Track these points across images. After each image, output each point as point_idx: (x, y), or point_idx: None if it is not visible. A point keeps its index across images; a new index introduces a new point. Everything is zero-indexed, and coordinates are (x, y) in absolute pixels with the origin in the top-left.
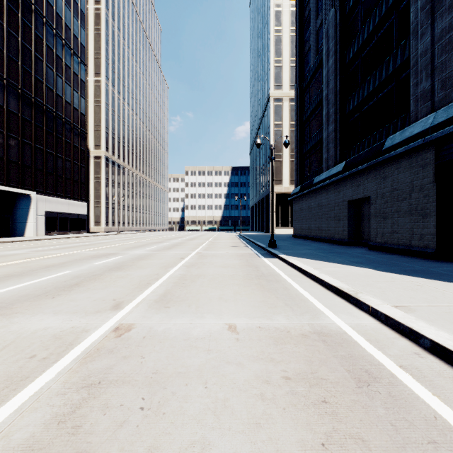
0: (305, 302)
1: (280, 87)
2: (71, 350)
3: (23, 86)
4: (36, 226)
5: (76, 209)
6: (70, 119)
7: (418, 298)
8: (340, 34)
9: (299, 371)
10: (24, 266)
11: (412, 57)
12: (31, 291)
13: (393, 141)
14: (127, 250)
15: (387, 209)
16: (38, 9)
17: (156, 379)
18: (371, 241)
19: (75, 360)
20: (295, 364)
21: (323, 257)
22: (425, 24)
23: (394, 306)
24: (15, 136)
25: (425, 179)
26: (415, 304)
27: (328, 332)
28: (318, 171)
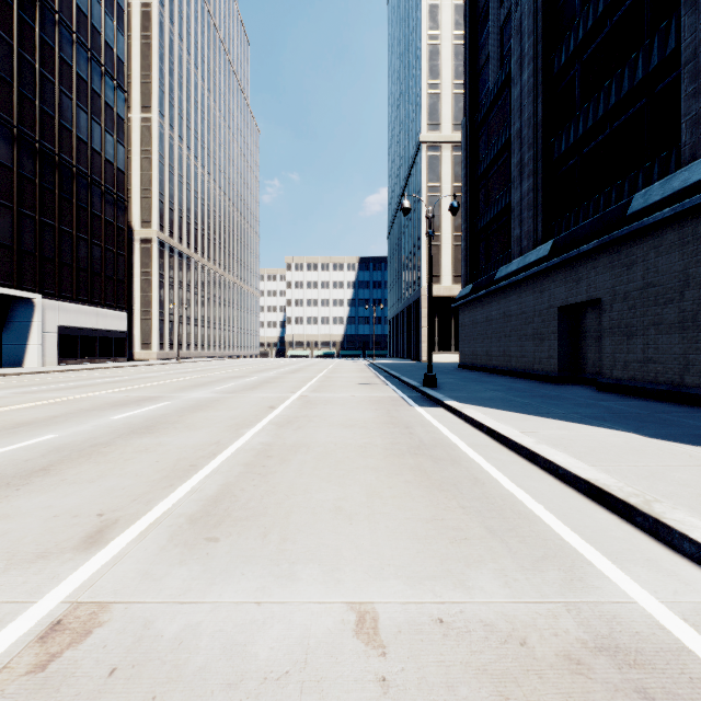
0: (530, 523)
1: (437, 127)
2: None
3: (20, 123)
4: (43, 349)
5: (110, 322)
6: (100, 179)
7: None
8: (542, 25)
9: None
10: None
11: (684, 47)
12: None
13: (647, 200)
14: (181, 391)
15: (634, 319)
16: None
17: None
18: (602, 376)
19: None
20: None
21: (527, 406)
22: None
23: None
24: (6, 204)
25: None
26: None
27: (636, 645)
28: (504, 259)
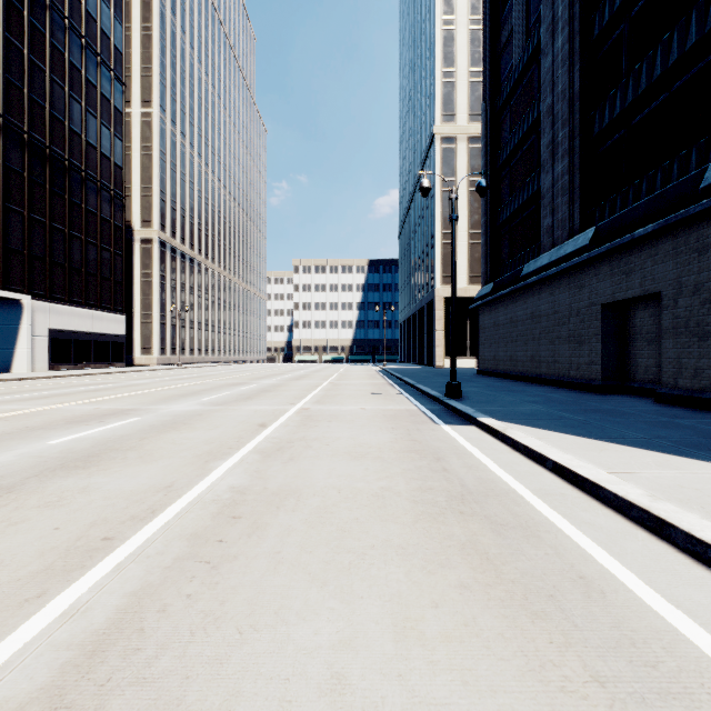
0: None
1: (452, 118)
2: None
3: (6, 112)
4: (32, 354)
5: (107, 325)
6: (95, 174)
7: None
8: None
9: None
10: None
11: None
12: None
13: None
14: (163, 402)
15: (710, 316)
16: None
17: None
18: (663, 386)
19: None
20: None
21: (587, 425)
22: None
23: None
24: None
25: None
26: None
27: None
28: (531, 253)
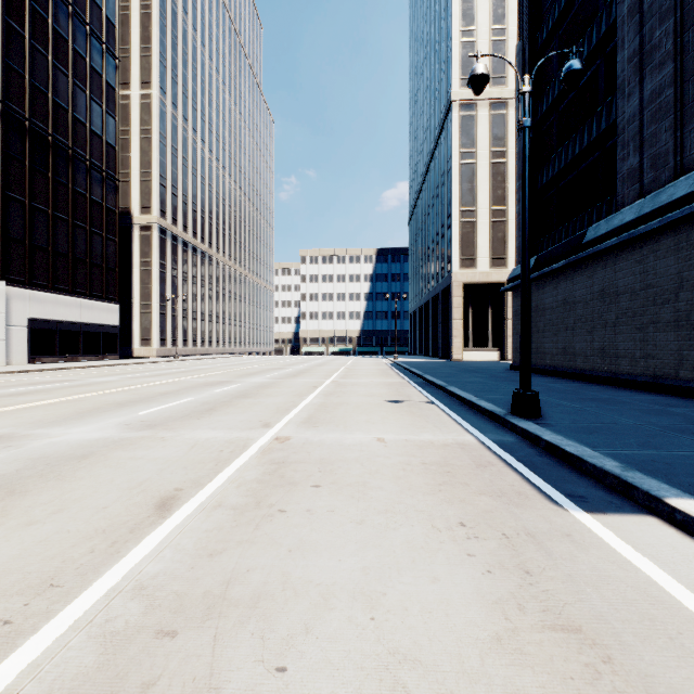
0: None
1: None
2: None
3: None
4: (8, 346)
5: (98, 315)
6: (84, 153)
7: None
8: None
9: None
10: None
11: None
12: None
13: None
14: (74, 418)
15: None
16: None
17: None
18: None
19: None
20: None
21: None
22: None
23: None
24: None
25: None
26: None
27: None
28: (595, 213)
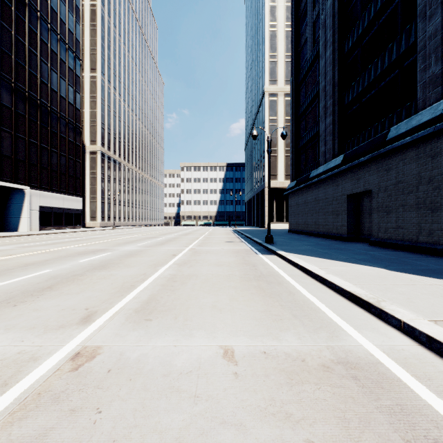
0: (316, 312)
1: (275, 82)
2: None
3: (16, 80)
4: (30, 221)
5: (71, 204)
6: (65, 114)
7: None
8: (338, 23)
9: (332, 442)
10: (1, 264)
11: (419, 41)
12: None
13: (398, 131)
14: (118, 245)
15: (391, 202)
16: (32, 3)
17: None
18: (372, 237)
19: None
20: (324, 427)
21: (325, 254)
22: (434, 4)
23: (432, 320)
24: (8, 131)
25: (435, 170)
26: None
27: (357, 361)
28: (315, 165)
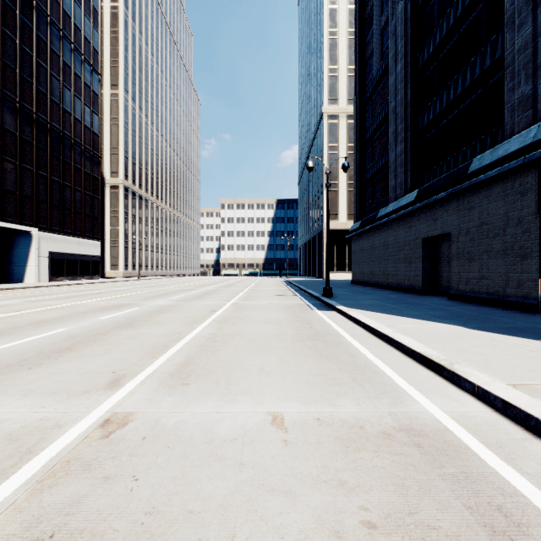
0: (379, 376)
1: (336, 101)
2: (25, 464)
3: (21, 99)
4: (38, 270)
5: (88, 249)
6: (80, 141)
7: (540, 371)
8: (411, 31)
9: (388, 508)
10: (8, 322)
11: (506, 55)
12: (3, 359)
13: (481, 163)
14: (146, 300)
15: (473, 248)
16: (41, 5)
17: (150, 528)
18: (452, 289)
19: (25, 485)
20: (380, 494)
21: (394, 309)
22: (524, 11)
23: (511, 384)
24: (12, 160)
25: (525, 210)
26: (540, 381)
27: (422, 428)
28: (384, 202)
